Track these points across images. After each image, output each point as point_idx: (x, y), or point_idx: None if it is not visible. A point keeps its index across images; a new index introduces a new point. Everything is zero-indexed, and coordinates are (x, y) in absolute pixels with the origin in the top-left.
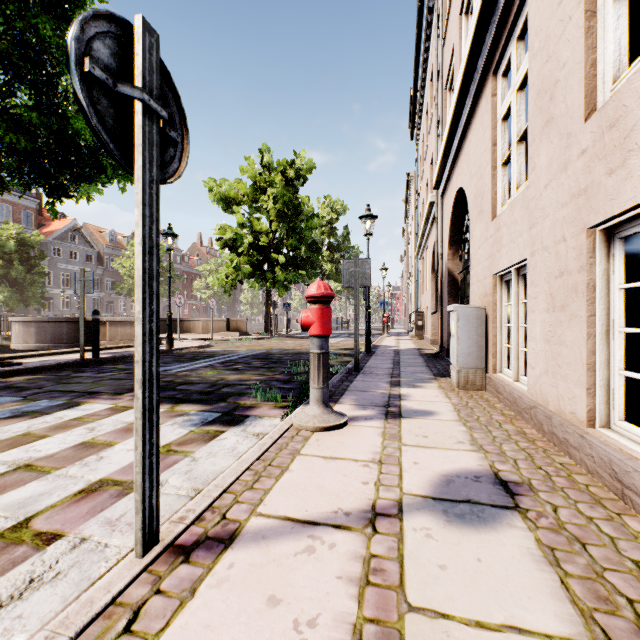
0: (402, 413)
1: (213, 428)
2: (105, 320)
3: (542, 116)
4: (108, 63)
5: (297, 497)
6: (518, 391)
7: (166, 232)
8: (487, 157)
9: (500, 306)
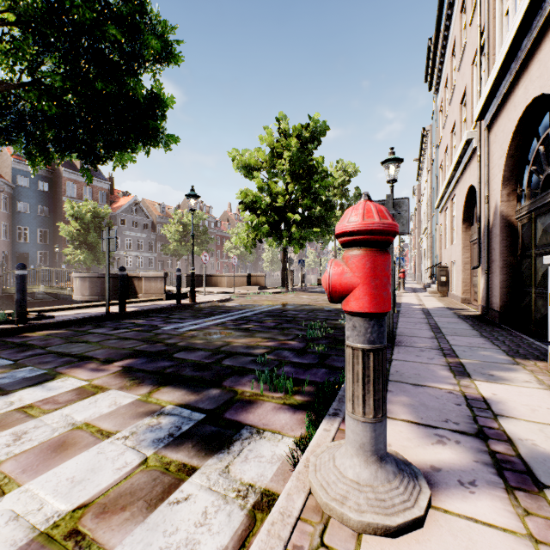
0: (531, 467)
1: (179, 457)
2: (141, 276)
3: None
4: None
5: None
6: None
7: (189, 193)
8: None
9: None
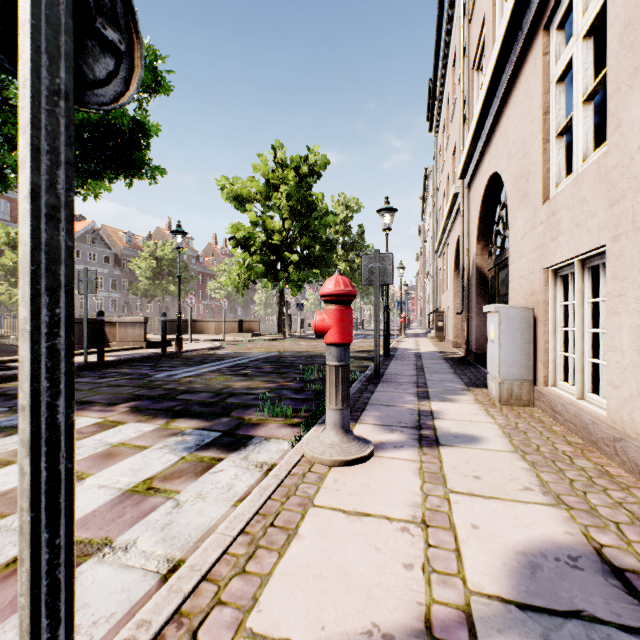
0: (439, 438)
1: (209, 454)
2: (115, 321)
3: (635, 54)
4: None
5: (308, 594)
6: (589, 414)
7: (175, 230)
8: (535, 129)
9: (553, 306)
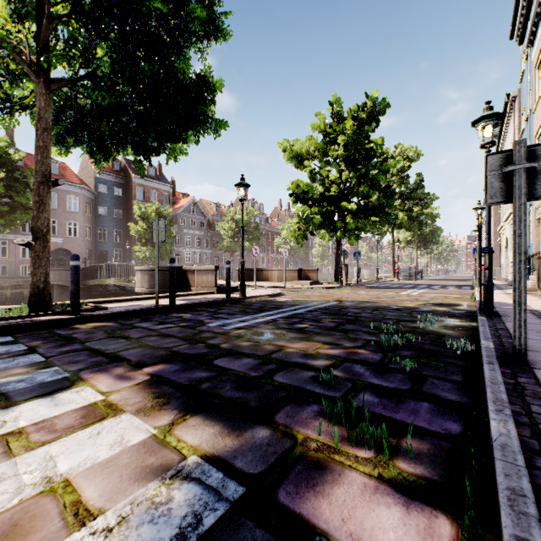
0: None
1: None
2: (193, 269)
3: None
4: None
5: None
6: None
7: (238, 183)
8: None
9: None
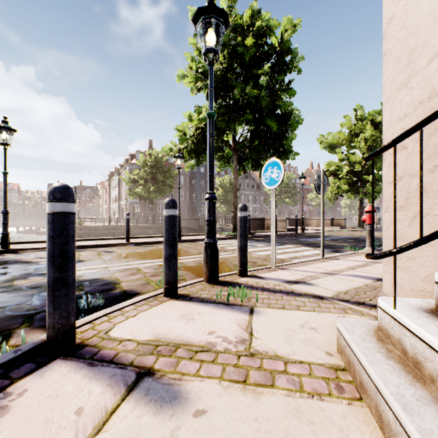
0: None
1: (330, 252)
2: None
3: None
4: (317, 180)
5: (354, 259)
6: None
7: (301, 177)
8: None
9: None
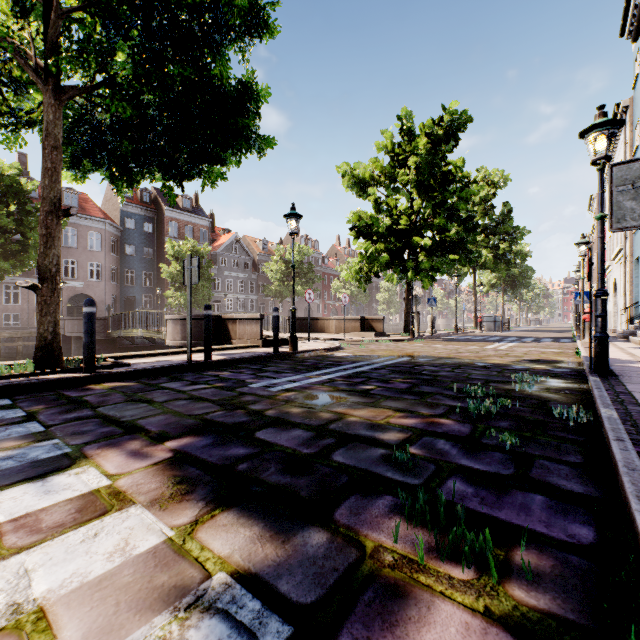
0: None
1: None
2: (234, 317)
3: None
4: None
5: None
6: None
7: (288, 213)
8: None
9: None
